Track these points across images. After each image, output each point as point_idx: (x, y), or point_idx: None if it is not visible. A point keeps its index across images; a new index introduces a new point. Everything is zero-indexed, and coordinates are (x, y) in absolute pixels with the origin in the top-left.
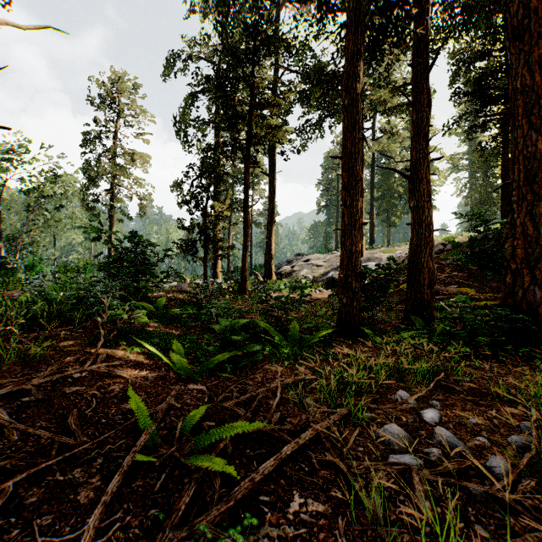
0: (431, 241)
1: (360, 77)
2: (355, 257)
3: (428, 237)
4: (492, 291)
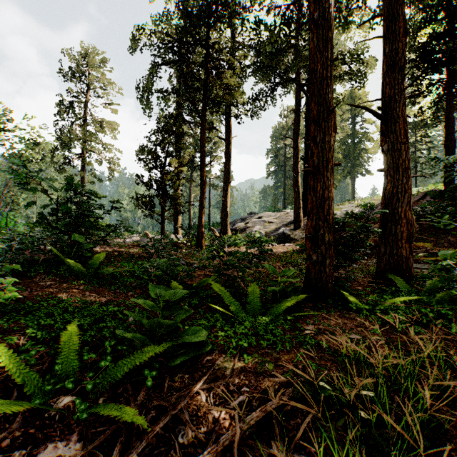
0: (409, 188)
1: None
2: (328, 204)
3: (406, 183)
4: (451, 246)
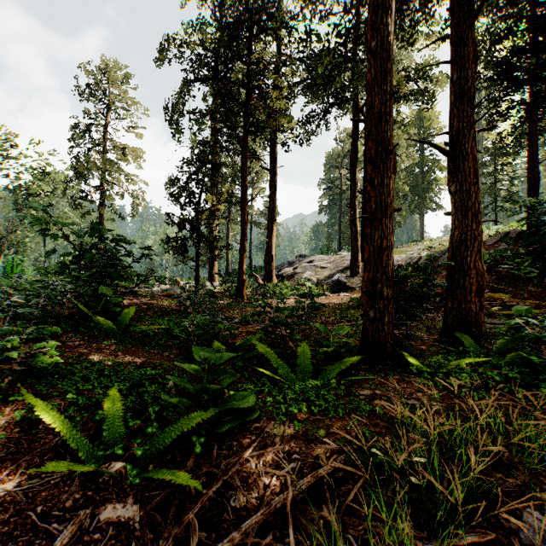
0: (479, 235)
1: (392, 11)
2: (386, 255)
3: (476, 229)
4: (531, 297)
